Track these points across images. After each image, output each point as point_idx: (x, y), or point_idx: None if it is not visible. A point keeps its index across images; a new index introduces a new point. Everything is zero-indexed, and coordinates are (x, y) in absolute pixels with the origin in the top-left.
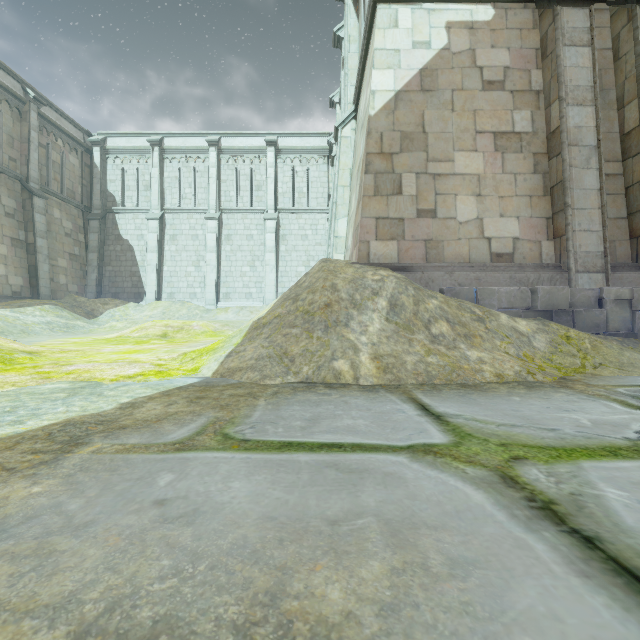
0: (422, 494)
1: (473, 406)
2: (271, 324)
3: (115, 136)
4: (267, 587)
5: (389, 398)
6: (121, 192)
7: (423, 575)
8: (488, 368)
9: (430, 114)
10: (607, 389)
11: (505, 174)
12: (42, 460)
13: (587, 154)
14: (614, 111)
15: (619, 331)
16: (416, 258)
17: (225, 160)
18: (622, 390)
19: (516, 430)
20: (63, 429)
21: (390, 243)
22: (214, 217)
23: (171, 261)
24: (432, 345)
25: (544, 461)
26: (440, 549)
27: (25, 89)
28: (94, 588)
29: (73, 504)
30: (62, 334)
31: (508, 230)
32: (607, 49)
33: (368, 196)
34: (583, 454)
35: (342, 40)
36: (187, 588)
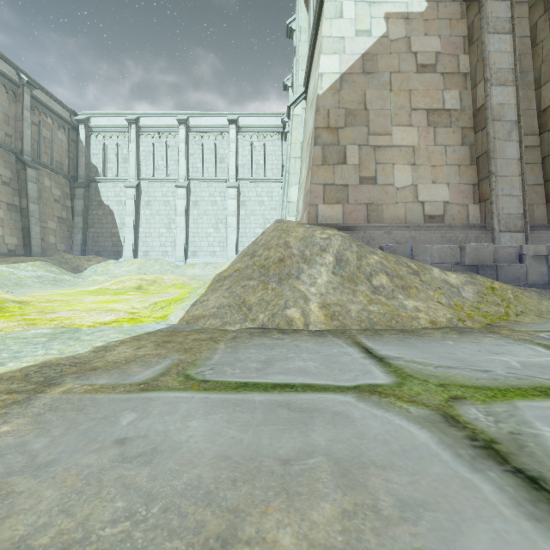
0: (369, 433)
1: (412, 349)
2: (231, 277)
3: (98, 115)
4: (218, 531)
5: (336, 342)
6: (103, 164)
7: (374, 518)
8: (423, 315)
9: (371, 93)
10: (530, 334)
11: (437, 146)
12: (15, 400)
13: (509, 128)
14: (532, 91)
15: (537, 283)
16: (359, 219)
17: (193, 136)
18: (544, 335)
19: (452, 371)
20: (39, 370)
21: (336, 206)
22: (183, 185)
23: (146, 224)
24: (373, 295)
25: (481, 401)
26: (389, 490)
27: (19, 74)
28: (45, 533)
29: (37, 443)
30: (51, 286)
31: (439, 195)
32: (526, 37)
33: (317, 165)
34: (517, 394)
35: (294, 31)
36: (138, 532)
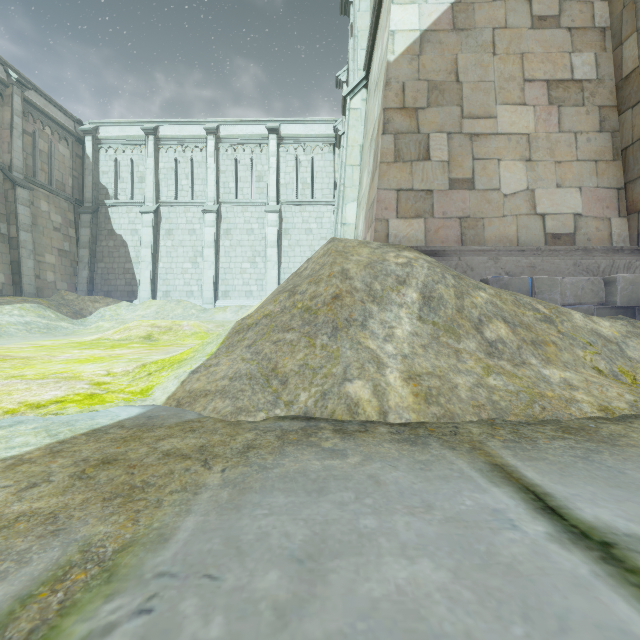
0: None
1: None
2: (258, 325)
3: (108, 125)
4: None
5: (456, 466)
6: (114, 184)
7: None
8: (584, 394)
9: (465, 59)
10: None
11: (562, 133)
12: None
13: None
14: None
15: None
16: (448, 240)
17: (224, 149)
18: None
19: None
20: None
21: (415, 222)
22: (212, 210)
23: (167, 257)
24: (490, 357)
25: None
26: None
27: (7, 71)
28: None
29: None
30: (39, 335)
31: (567, 204)
32: None
33: (386, 162)
34: None
35: (350, 4)
36: None
